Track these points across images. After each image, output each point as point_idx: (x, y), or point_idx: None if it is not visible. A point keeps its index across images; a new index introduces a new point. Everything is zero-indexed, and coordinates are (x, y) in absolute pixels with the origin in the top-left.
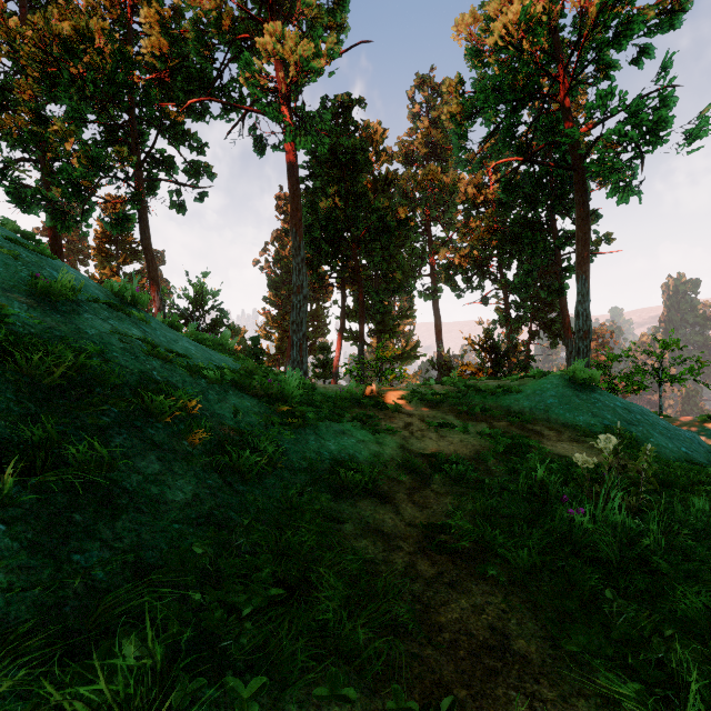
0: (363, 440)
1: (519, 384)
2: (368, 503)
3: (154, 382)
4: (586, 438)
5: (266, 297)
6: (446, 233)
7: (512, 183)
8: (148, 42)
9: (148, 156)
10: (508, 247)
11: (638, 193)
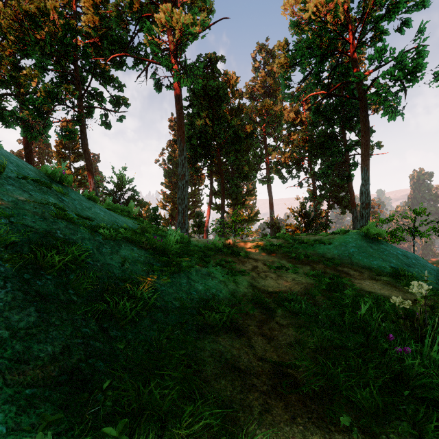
0: (223, 280)
1: (329, 238)
2: (226, 338)
3: (55, 239)
4: (380, 277)
5: (163, 182)
6: (275, 143)
7: (319, 109)
8: (86, 18)
9: (86, 91)
10: (315, 151)
11: (401, 114)
